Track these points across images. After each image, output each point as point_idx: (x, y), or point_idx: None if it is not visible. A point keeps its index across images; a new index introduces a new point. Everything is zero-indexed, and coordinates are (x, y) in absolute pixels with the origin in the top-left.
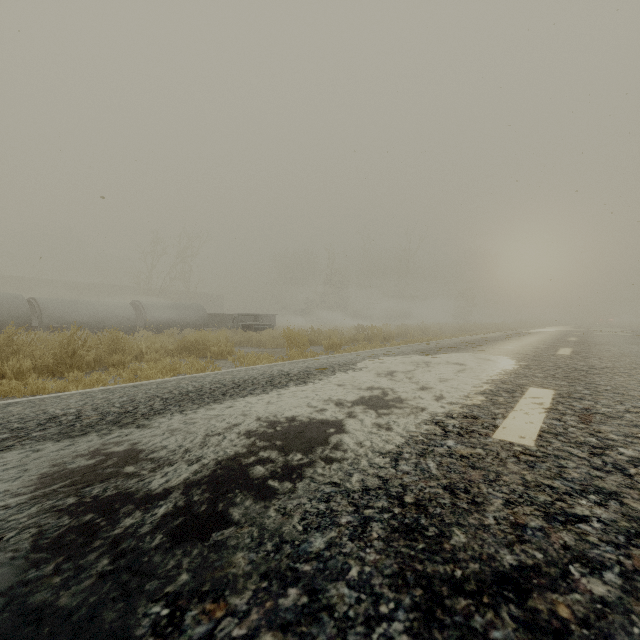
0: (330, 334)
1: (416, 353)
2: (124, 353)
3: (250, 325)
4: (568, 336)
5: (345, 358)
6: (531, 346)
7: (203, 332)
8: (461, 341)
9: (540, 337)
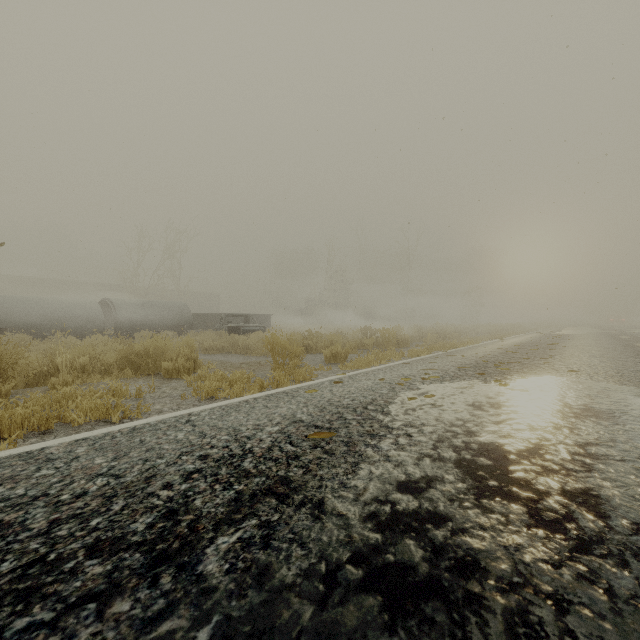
0: (332, 339)
1: (470, 375)
2: (6, 376)
3: (237, 327)
4: (627, 341)
5: (360, 387)
6: (624, 360)
7: (157, 339)
8: (502, 349)
9: (595, 343)
